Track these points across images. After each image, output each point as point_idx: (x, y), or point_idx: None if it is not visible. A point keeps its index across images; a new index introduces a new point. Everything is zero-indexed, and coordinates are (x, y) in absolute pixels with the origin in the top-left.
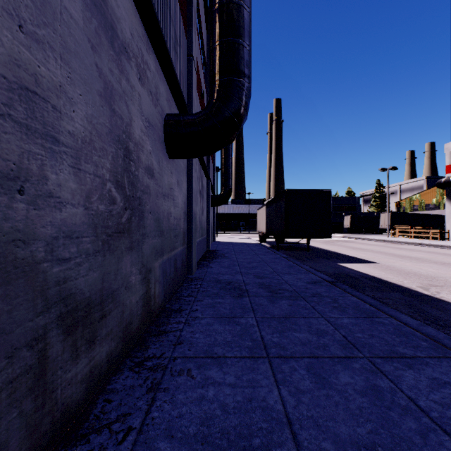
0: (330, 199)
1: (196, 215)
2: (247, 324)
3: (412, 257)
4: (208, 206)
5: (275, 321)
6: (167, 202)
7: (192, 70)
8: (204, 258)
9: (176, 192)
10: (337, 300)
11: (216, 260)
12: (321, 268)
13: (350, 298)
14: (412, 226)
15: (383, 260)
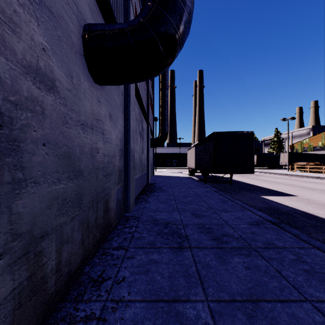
0: (252, 140)
1: (136, 153)
2: (198, 324)
3: (322, 190)
4: (148, 146)
5: (241, 314)
6: (90, 135)
7: (129, 8)
8: (144, 192)
9: (107, 125)
10: (301, 256)
11: (154, 194)
12: (250, 202)
13: (314, 252)
14: (307, 163)
15: (299, 193)
